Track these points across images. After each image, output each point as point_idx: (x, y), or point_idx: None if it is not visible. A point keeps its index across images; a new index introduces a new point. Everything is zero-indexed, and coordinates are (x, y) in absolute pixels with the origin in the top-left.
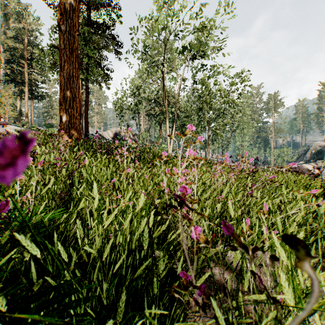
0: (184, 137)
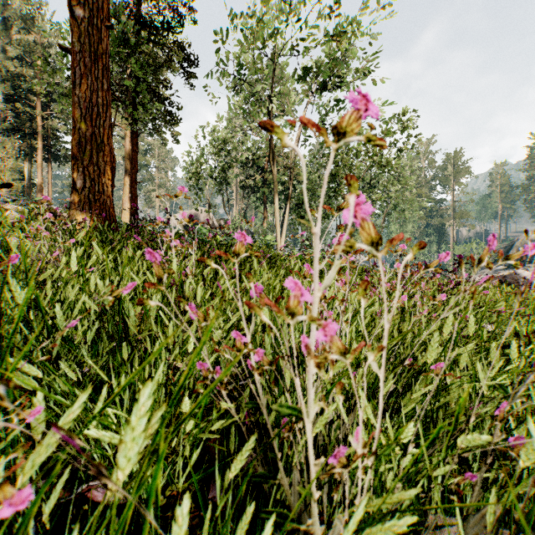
0: (336, 144)
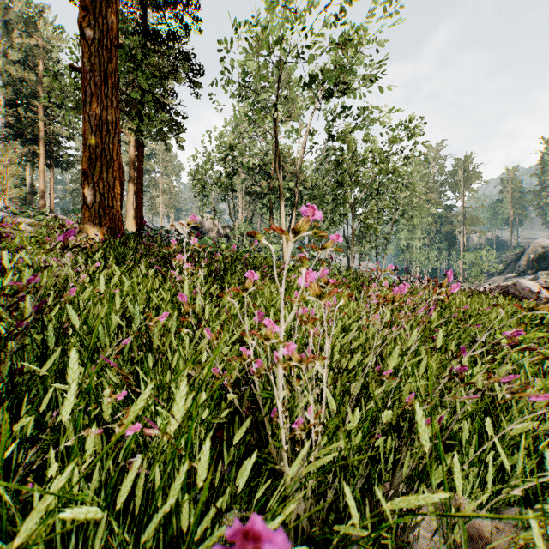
0: (296, 238)
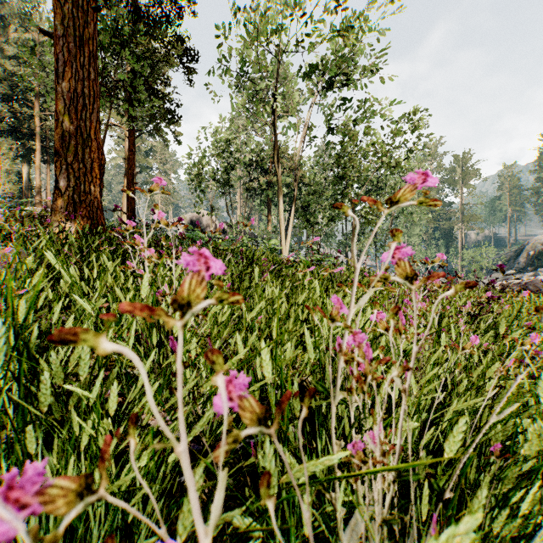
0: None
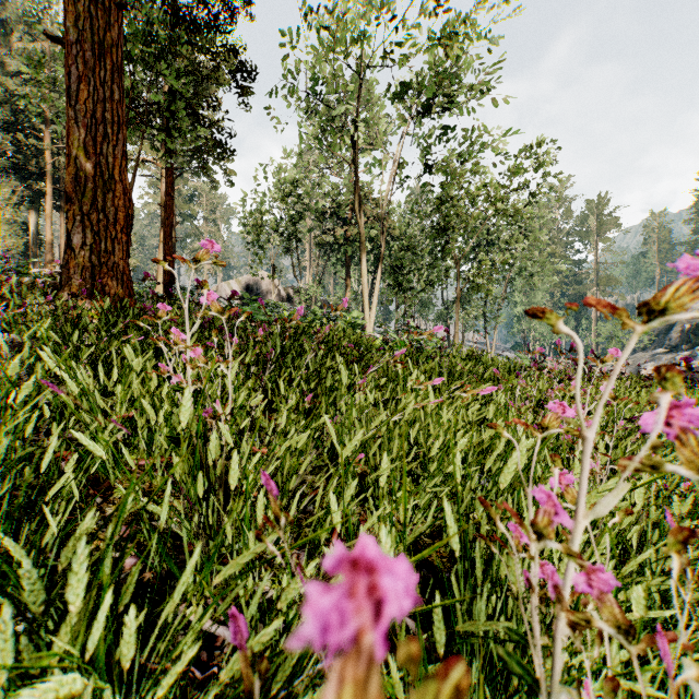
0: None
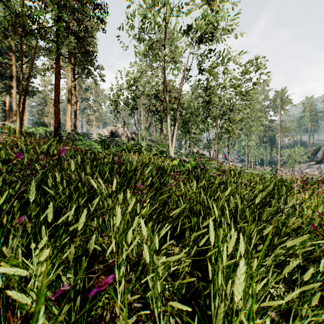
0: None
